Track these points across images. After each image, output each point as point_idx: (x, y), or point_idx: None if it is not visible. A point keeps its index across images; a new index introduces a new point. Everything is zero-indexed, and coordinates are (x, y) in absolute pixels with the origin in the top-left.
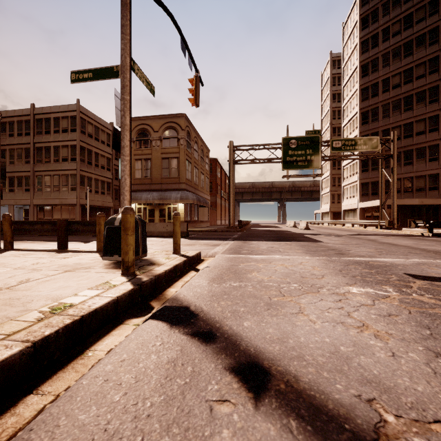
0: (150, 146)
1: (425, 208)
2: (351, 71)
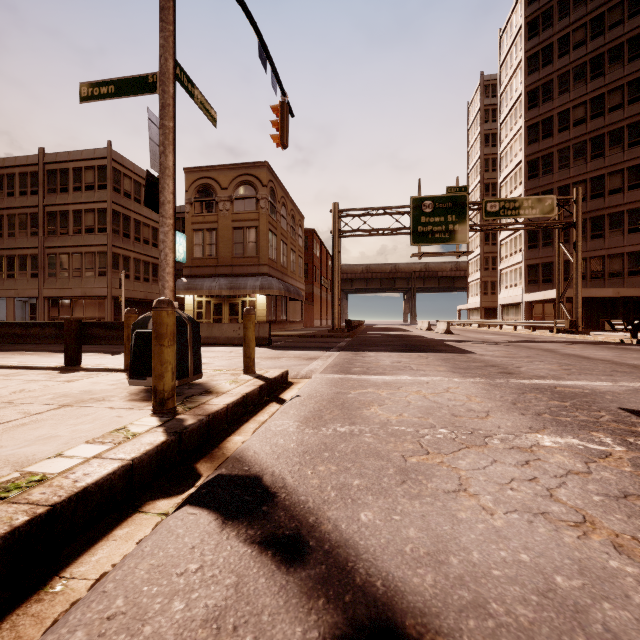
0: (216, 210)
1: (622, 302)
2: (513, 100)
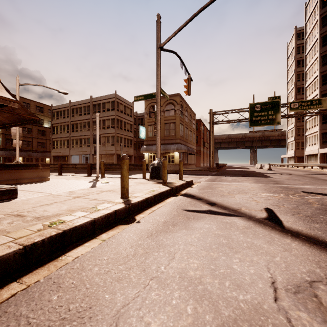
0: None
1: None
2: (313, 42)
